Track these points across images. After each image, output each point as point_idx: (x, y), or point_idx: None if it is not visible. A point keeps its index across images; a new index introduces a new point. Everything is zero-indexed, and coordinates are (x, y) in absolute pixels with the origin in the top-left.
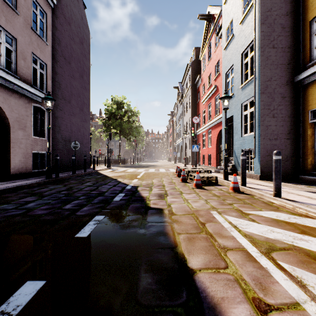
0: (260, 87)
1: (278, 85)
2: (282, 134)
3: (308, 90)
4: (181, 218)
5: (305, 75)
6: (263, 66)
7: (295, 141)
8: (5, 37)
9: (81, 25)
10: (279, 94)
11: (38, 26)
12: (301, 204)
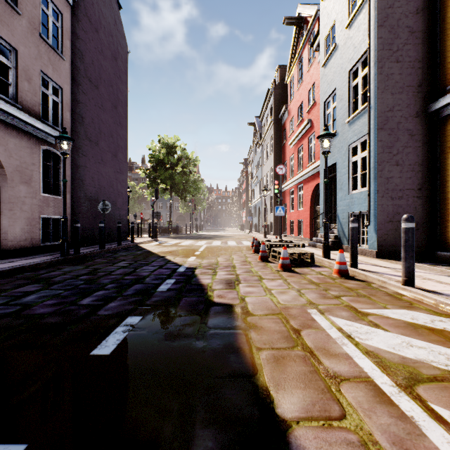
0: (377, 121)
1: (404, 118)
2: (409, 189)
3: (449, 125)
4: (262, 322)
5: (445, 102)
6: (382, 90)
7: (428, 200)
8: (2, 48)
9: (114, 33)
10: (406, 130)
11: (49, 32)
12: (448, 298)
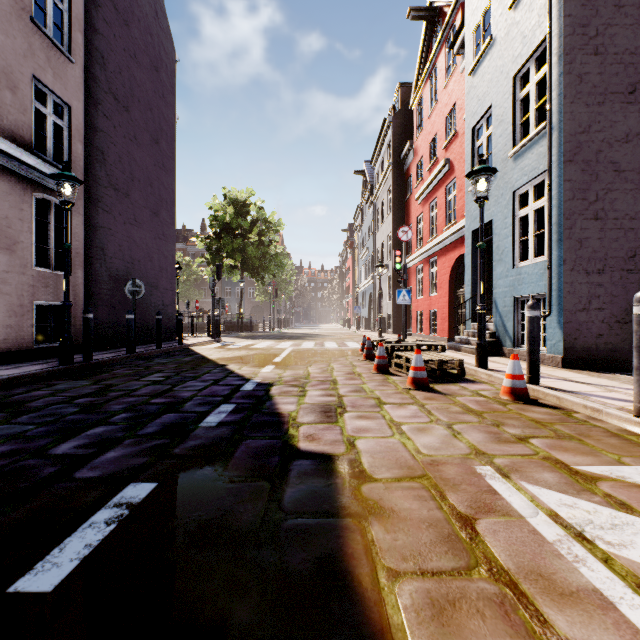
0: (563, 148)
1: (607, 143)
2: (615, 258)
3: None
4: (393, 497)
5: None
6: (572, 99)
7: None
8: None
9: (154, 31)
10: (609, 163)
11: (49, 18)
12: None
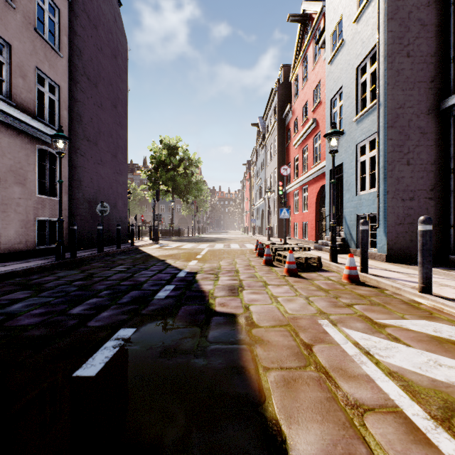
0: (387, 118)
1: (415, 115)
2: (421, 190)
3: None
4: (269, 335)
5: None
6: (392, 86)
7: (441, 202)
8: None
9: (113, 30)
10: (417, 128)
11: (46, 27)
12: None
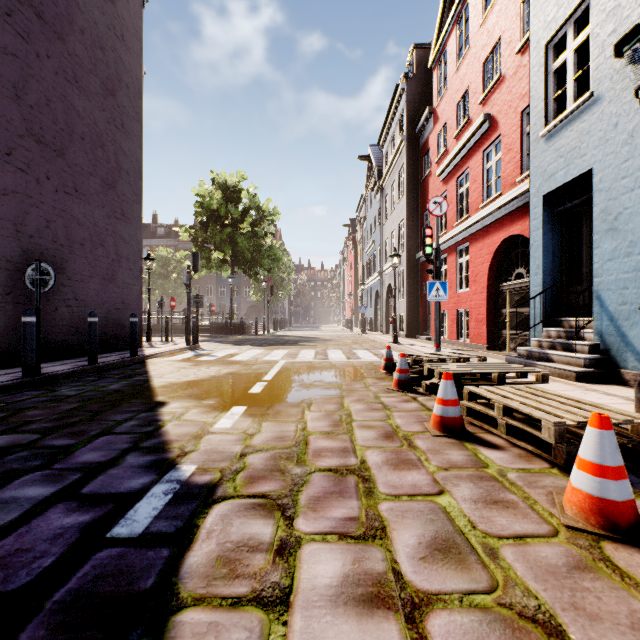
0: None
1: None
2: None
3: None
4: None
5: None
6: None
7: None
8: None
9: None
10: None
11: None
12: None
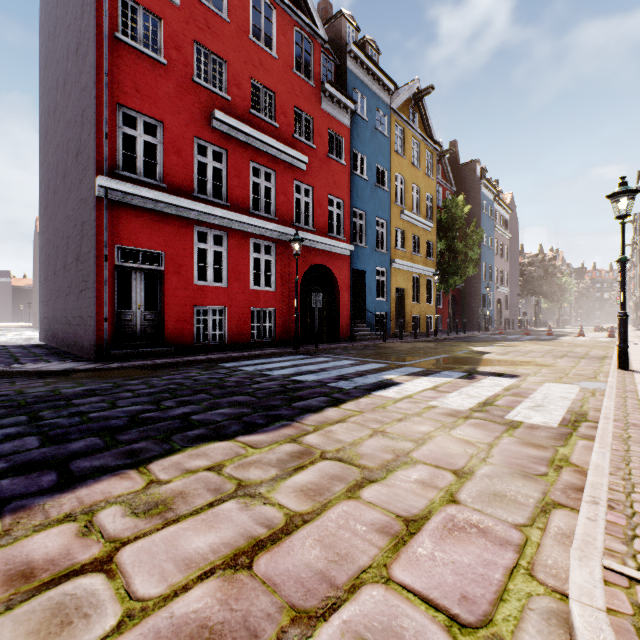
0: None
1: None
2: None
3: None
4: None
5: None
6: None
7: None
8: None
9: (515, 227)
10: None
11: (505, 256)
12: None
